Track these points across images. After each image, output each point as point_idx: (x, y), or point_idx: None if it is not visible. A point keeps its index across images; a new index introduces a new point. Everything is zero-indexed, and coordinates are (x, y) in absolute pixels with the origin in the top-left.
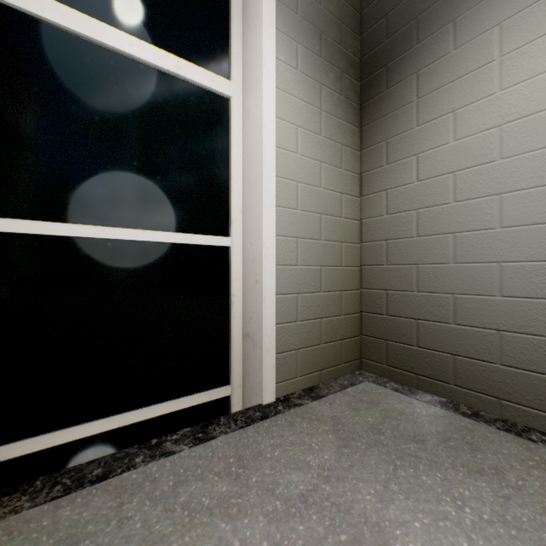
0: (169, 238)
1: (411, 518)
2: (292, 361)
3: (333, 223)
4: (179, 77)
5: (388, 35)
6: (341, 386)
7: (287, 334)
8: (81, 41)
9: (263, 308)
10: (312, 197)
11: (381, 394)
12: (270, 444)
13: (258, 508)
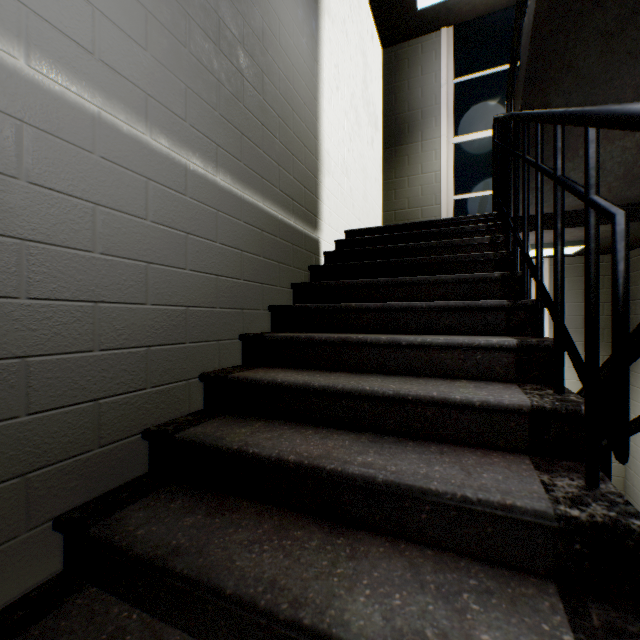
0: None
1: None
2: None
3: None
4: None
5: None
6: None
7: None
8: (474, 141)
9: None
10: None
11: None
12: None
13: None
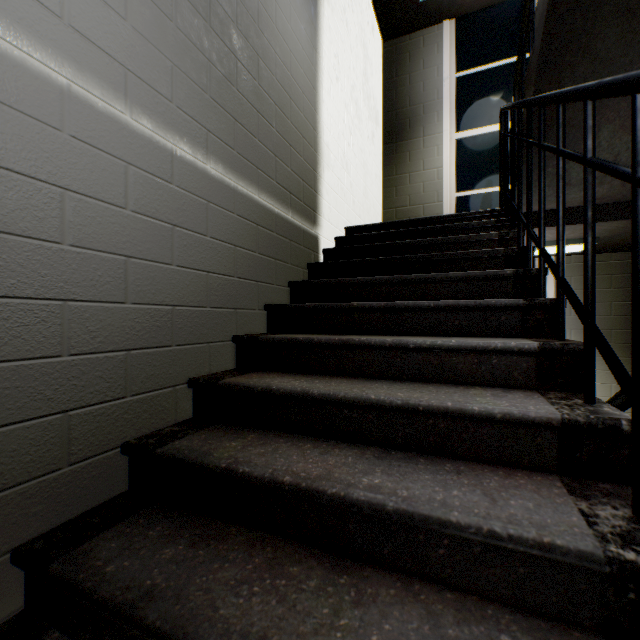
0: None
1: None
2: None
3: None
4: (509, 129)
5: None
6: None
7: None
8: (477, 137)
9: None
10: None
11: None
12: None
13: None
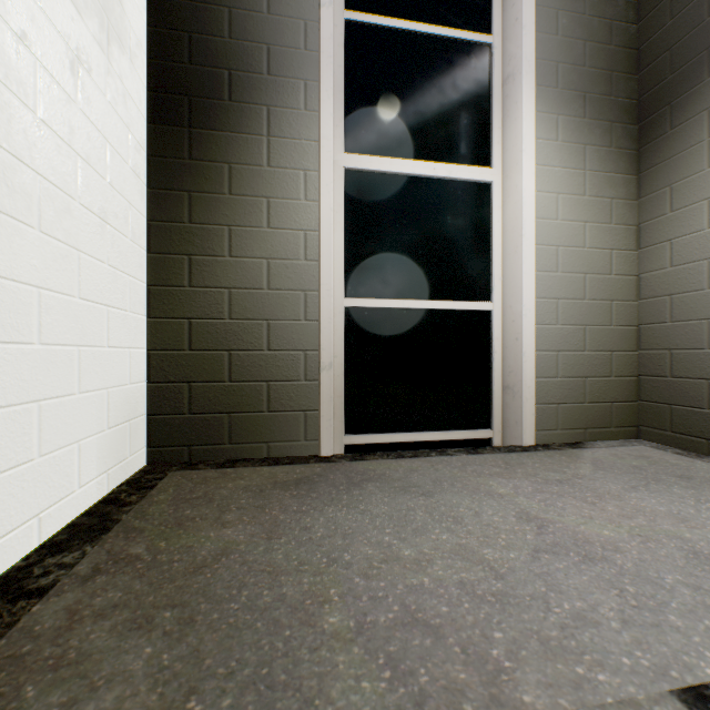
0: (443, 306)
1: (649, 498)
2: (551, 414)
3: (600, 281)
4: (450, 179)
5: (672, 70)
6: (608, 445)
7: (546, 388)
8: (389, 176)
9: (522, 362)
10: (574, 258)
11: (656, 454)
12: (530, 461)
13: (524, 479)
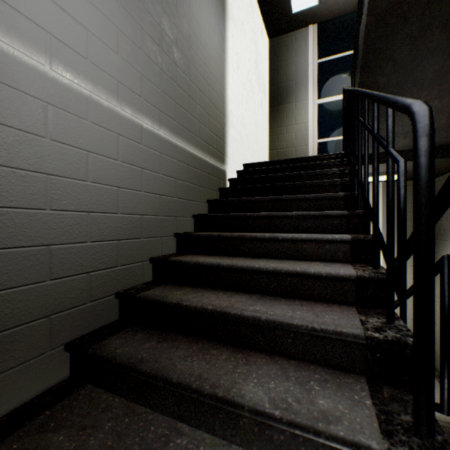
0: None
1: None
2: None
3: None
4: None
5: None
6: None
7: None
8: (331, 102)
9: None
10: None
11: None
12: None
13: None
